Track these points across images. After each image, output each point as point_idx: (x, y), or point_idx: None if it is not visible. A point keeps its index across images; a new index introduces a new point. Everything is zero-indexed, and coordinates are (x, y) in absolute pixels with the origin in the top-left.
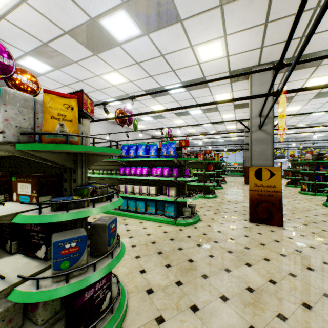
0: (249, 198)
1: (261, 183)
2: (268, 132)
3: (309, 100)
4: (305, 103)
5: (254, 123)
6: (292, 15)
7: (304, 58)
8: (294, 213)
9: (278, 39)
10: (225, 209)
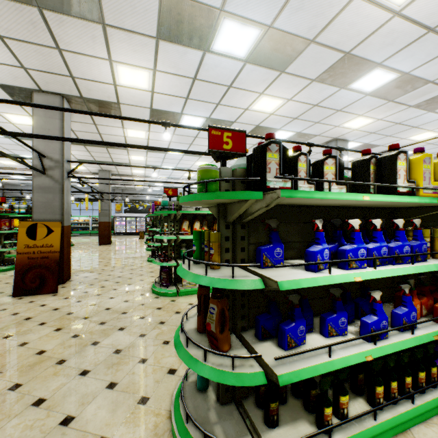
0: (17, 264)
1: (35, 243)
2: (56, 179)
3: (146, 152)
4: (146, 155)
5: (37, 165)
6: (34, 44)
7: (98, 103)
8: (101, 273)
9: (41, 66)
10: (0, 286)
